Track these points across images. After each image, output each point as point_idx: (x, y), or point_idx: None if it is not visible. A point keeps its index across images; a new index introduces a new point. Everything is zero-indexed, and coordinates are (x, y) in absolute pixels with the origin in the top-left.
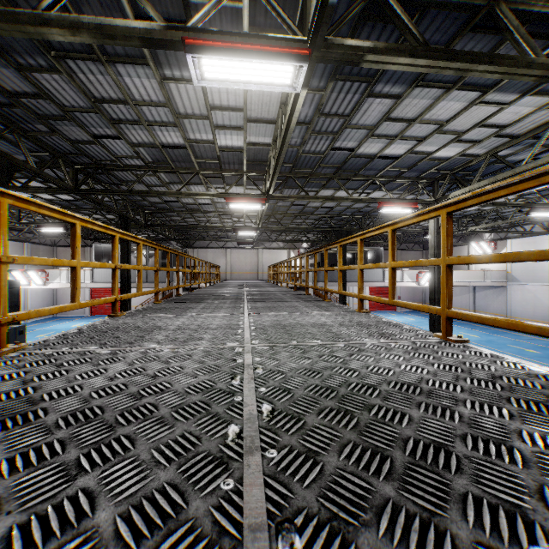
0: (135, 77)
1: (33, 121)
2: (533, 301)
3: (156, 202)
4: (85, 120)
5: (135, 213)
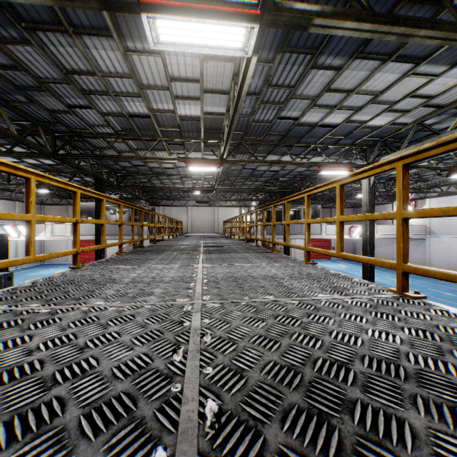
0: (101, 49)
1: (12, 92)
2: (448, 251)
3: (126, 166)
4: (59, 91)
5: (109, 175)
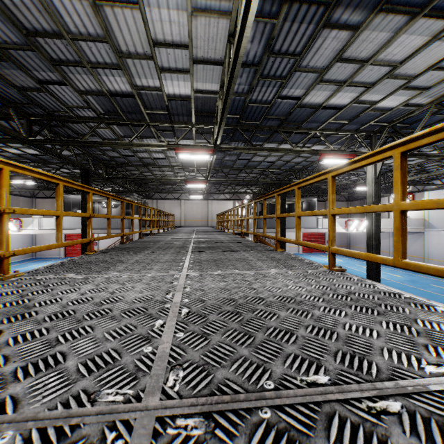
0: None
1: None
2: None
3: (115, 156)
4: (25, 61)
5: (97, 166)
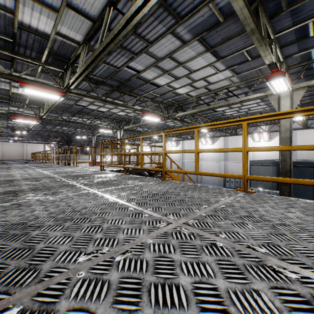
0: None
1: None
2: None
3: None
4: None
5: None
